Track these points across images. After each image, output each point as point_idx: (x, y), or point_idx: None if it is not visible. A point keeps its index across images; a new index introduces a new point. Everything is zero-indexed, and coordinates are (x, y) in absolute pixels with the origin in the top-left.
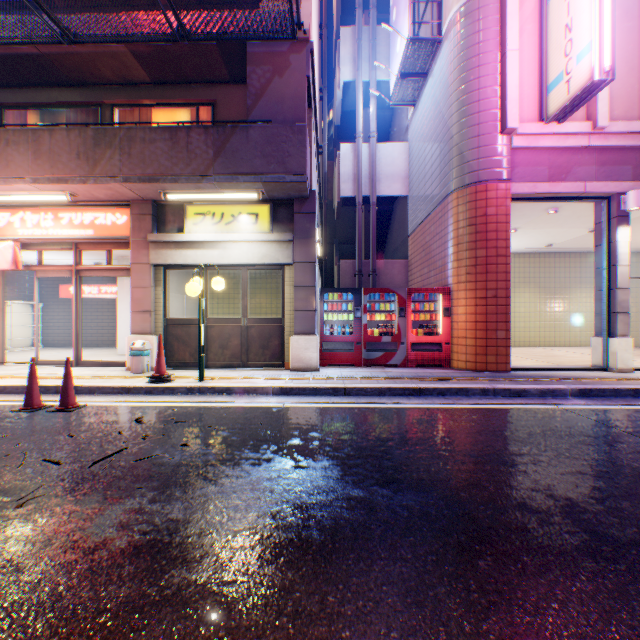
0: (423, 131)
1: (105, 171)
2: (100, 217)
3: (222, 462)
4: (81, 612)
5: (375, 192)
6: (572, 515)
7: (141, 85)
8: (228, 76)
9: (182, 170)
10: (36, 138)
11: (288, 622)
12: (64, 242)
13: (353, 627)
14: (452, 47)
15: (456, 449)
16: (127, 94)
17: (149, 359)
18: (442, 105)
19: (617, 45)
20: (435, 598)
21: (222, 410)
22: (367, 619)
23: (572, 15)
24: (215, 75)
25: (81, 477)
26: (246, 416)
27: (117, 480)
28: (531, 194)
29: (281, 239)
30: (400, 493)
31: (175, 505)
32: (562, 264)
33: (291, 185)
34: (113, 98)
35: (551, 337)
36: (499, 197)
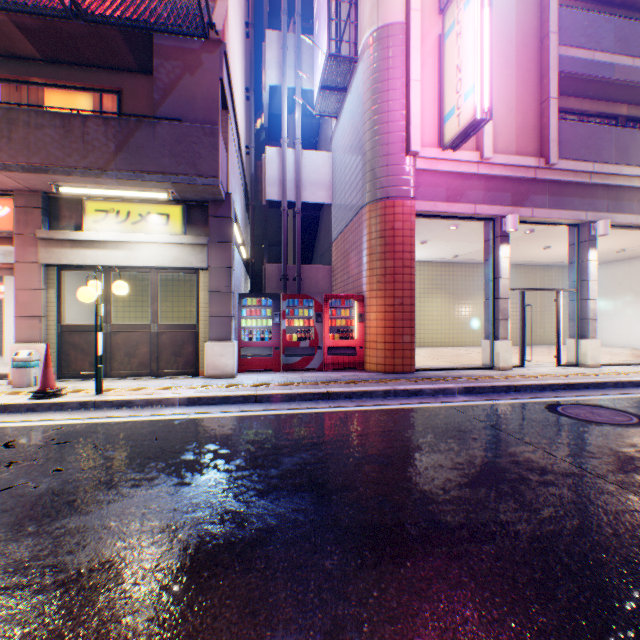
0: (344, 144)
1: None
2: None
3: (97, 486)
4: None
5: (300, 198)
6: (420, 507)
7: (29, 60)
8: (136, 65)
9: (77, 162)
10: None
11: None
12: None
13: None
14: (366, 69)
15: (344, 452)
16: (11, 68)
17: (38, 371)
18: (358, 122)
19: (500, 88)
20: (273, 604)
21: (117, 426)
22: (200, 637)
23: (461, 58)
24: (120, 62)
25: None
26: (142, 431)
27: None
28: (432, 212)
29: (195, 242)
30: (276, 502)
31: (24, 542)
32: (468, 273)
33: (204, 188)
34: None
35: (459, 338)
36: (405, 213)
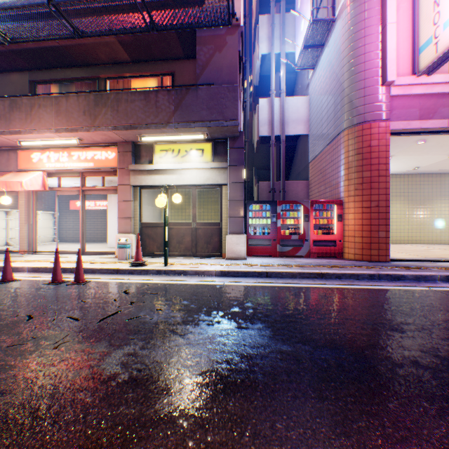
0: (320, 87)
1: (101, 123)
2: (97, 154)
3: (186, 322)
4: (103, 424)
5: (284, 132)
6: None
7: (124, 64)
8: (183, 54)
9: (152, 120)
10: (57, 102)
11: (249, 441)
12: (74, 171)
13: (298, 448)
14: (344, 24)
15: (356, 318)
16: (115, 70)
17: (130, 250)
18: (336, 67)
19: None
20: (358, 430)
21: (181, 286)
22: (308, 443)
23: None
24: (174, 54)
25: (93, 329)
26: (198, 290)
27: (117, 332)
28: (405, 129)
29: (219, 167)
30: (318, 349)
31: (158, 351)
32: (426, 182)
33: (227, 128)
34: (106, 73)
35: (417, 237)
36: (380, 132)
